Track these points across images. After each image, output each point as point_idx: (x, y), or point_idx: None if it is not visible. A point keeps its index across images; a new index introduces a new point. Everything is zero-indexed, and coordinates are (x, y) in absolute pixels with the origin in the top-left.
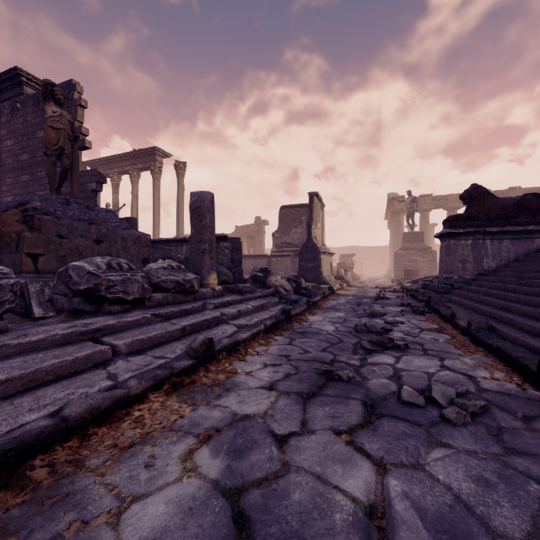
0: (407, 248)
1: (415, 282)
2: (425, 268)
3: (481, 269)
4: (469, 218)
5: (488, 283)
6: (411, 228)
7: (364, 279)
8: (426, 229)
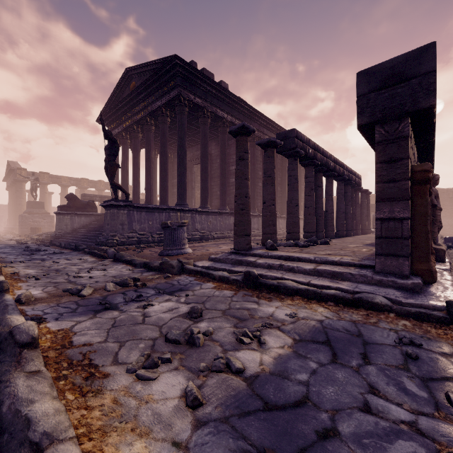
0: (32, 212)
1: (40, 235)
2: (46, 227)
3: (74, 228)
4: (69, 207)
5: (75, 234)
6: (34, 198)
7: None
8: (46, 197)
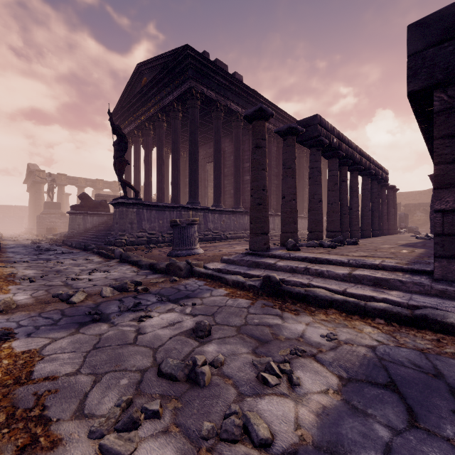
0: (49, 213)
1: (56, 235)
2: (62, 227)
3: (86, 228)
4: (82, 206)
5: (87, 233)
6: (51, 198)
7: (7, 236)
8: (63, 198)
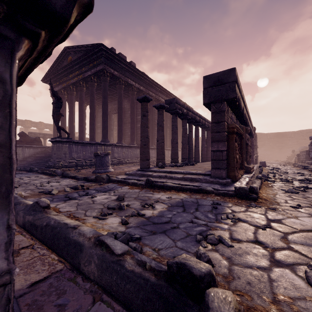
0: None
1: None
2: None
3: (24, 157)
4: (21, 141)
5: (26, 160)
6: None
7: None
8: None
